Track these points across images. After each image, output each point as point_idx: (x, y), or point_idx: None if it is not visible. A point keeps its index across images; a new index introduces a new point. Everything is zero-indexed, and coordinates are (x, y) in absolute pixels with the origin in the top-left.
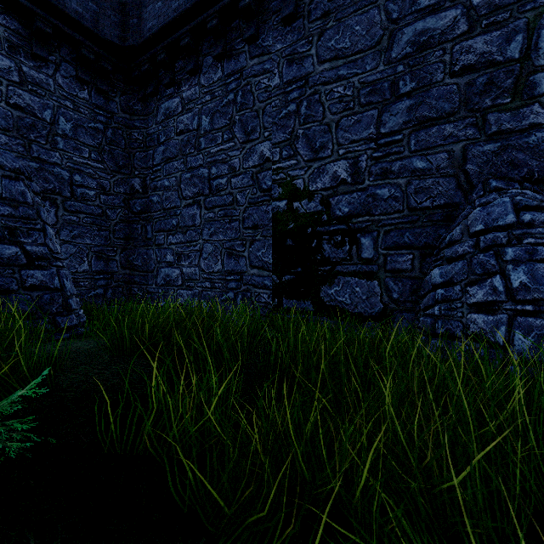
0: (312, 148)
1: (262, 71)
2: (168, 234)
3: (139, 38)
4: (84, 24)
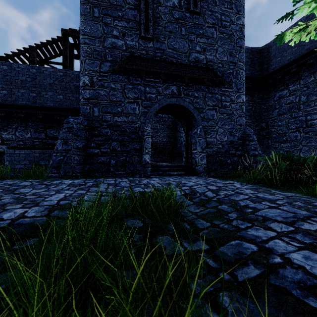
0: None
1: None
2: (281, 143)
3: (268, 72)
4: (249, 76)
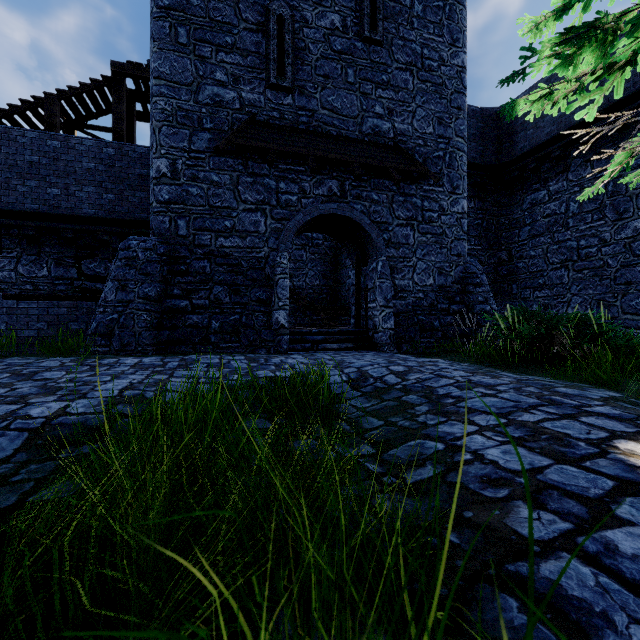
0: None
1: (635, 166)
2: (534, 290)
3: (511, 156)
4: (477, 163)
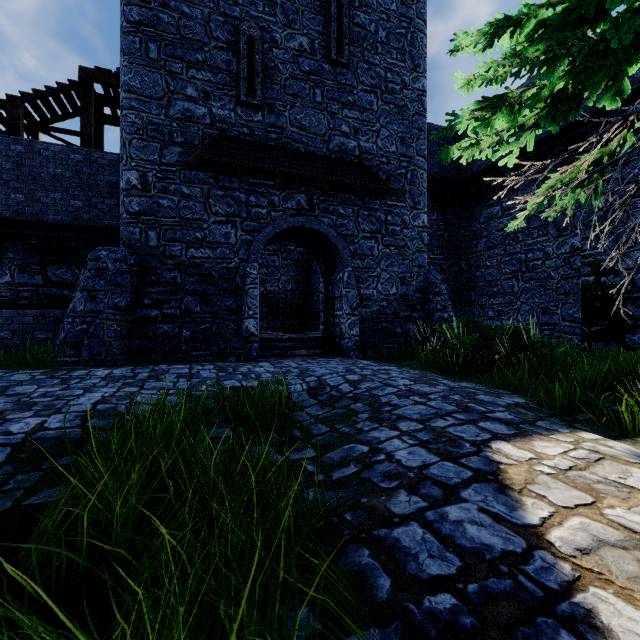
0: (617, 241)
1: None
2: (489, 297)
3: (469, 173)
4: (438, 178)
